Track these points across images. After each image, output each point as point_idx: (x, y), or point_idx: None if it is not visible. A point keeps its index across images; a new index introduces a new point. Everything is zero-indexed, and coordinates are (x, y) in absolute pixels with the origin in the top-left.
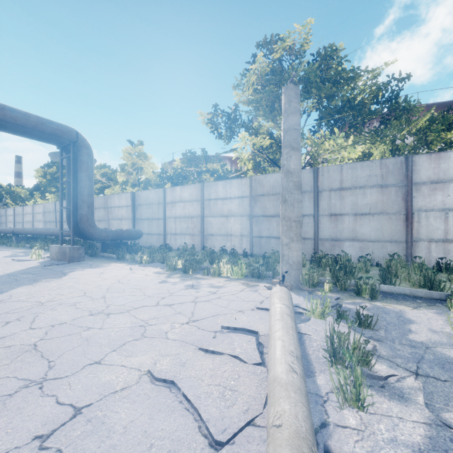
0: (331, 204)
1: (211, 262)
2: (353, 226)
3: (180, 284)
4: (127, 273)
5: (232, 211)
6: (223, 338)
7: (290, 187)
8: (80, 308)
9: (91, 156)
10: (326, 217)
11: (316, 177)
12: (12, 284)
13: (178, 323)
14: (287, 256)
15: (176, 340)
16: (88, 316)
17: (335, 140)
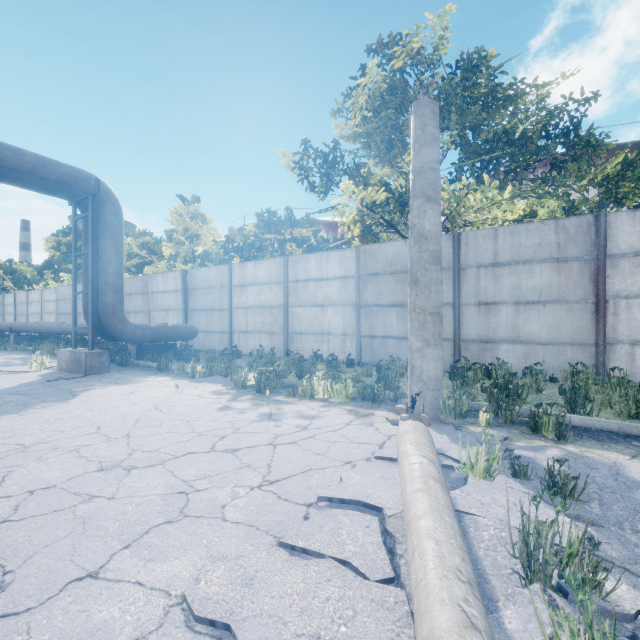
0: (480, 288)
1: (299, 376)
2: (514, 320)
3: (250, 412)
4: (170, 393)
5: (330, 298)
6: (321, 521)
7: (424, 261)
8: (85, 456)
9: (120, 216)
10: (472, 307)
11: (457, 247)
12: None
13: (244, 486)
14: (419, 369)
15: (239, 522)
16: (95, 472)
17: (484, 192)
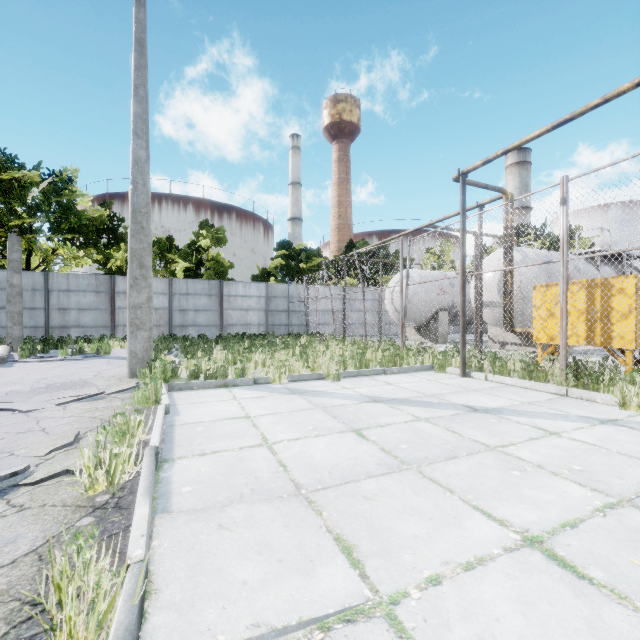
0: (61, 301)
1: None
2: (78, 317)
3: None
4: None
5: None
6: None
7: (14, 294)
8: None
9: None
10: (56, 311)
11: (47, 279)
12: None
13: None
14: (11, 334)
15: None
16: None
17: (69, 250)
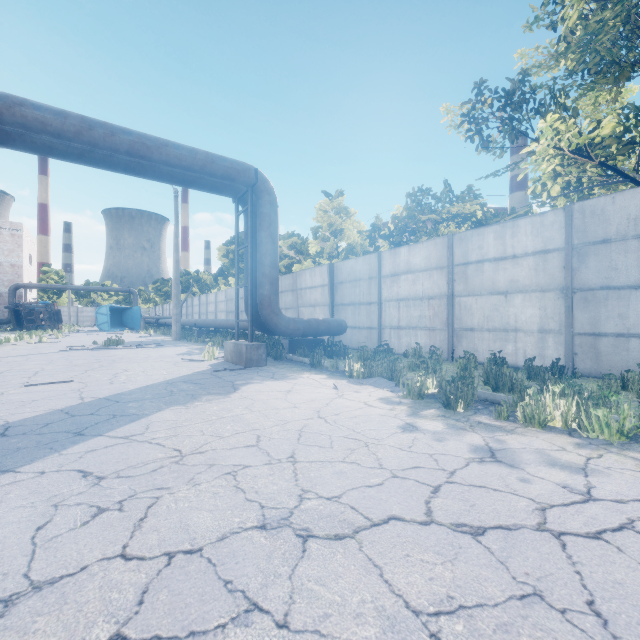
0: None
1: (493, 386)
2: None
3: (452, 440)
4: (329, 396)
5: (518, 282)
6: None
7: None
8: (242, 489)
9: (275, 206)
10: None
11: None
12: (162, 400)
13: None
14: None
15: None
16: (254, 529)
17: None
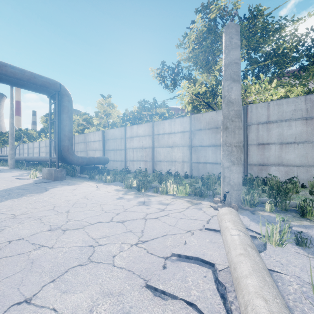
0: (259, 135)
1: (159, 182)
2: (279, 153)
3: (133, 200)
4: (93, 190)
5: (176, 142)
6: (174, 270)
7: (231, 116)
8: (43, 222)
9: (71, 102)
10: (254, 146)
11: (246, 113)
12: (3, 197)
13: (127, 243)
14: (228, 178)
15: (122, 268)
16: (46, 231)
17: (260, 84)
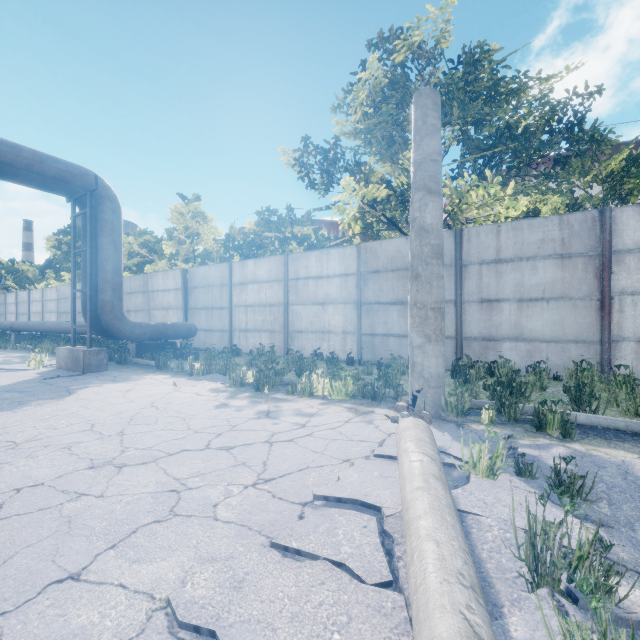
0: (482, 285)
1: (298, 374)
2: (517, 317)
3: (248, 409)
4: (167, 391)
5: (331, 296)
6: (317, 520)
7: (425, 255)
8: (76, 454)
9: (118, 213)
10: (474, 305)
11: (459, 243)
12: None
13: (237, 484)
14: (420, 366)
15: (231, 522)
16: (85, 469)
17: (487, 188)
